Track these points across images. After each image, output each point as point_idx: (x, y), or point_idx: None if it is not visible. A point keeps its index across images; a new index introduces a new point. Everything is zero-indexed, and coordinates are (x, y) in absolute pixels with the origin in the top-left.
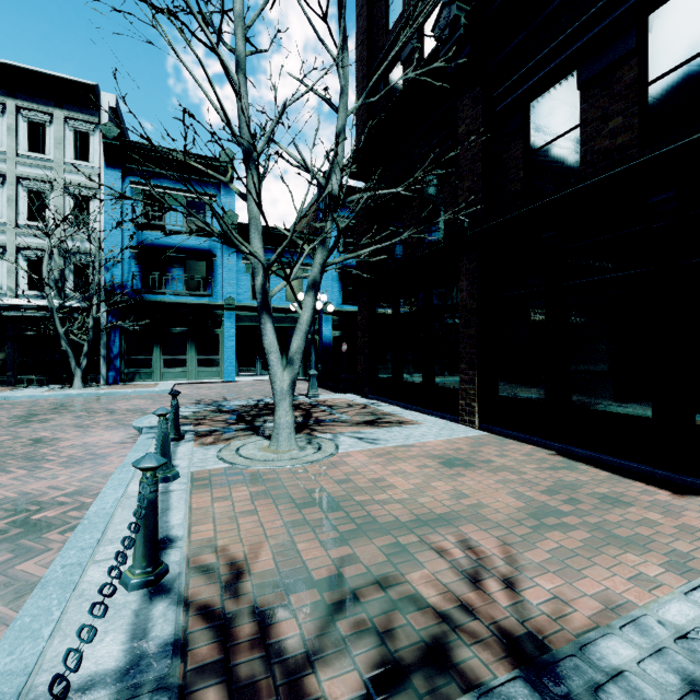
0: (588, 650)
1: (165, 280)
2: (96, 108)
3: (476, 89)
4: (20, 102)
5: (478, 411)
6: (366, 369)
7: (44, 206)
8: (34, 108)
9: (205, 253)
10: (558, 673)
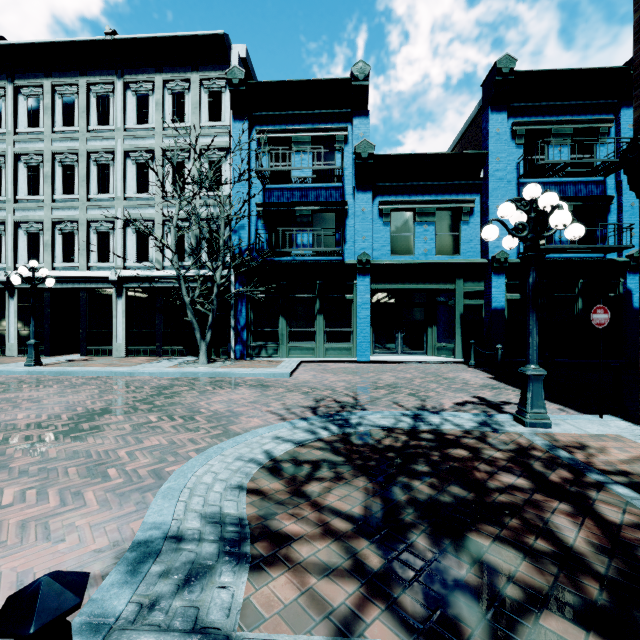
0: None
1: (291, 239)
2: (227, 62)
3: None
4: (165, 75)
5: None
6: None
7: (184, 175)
8: (176, 78)
9: (334, 201)
10: None
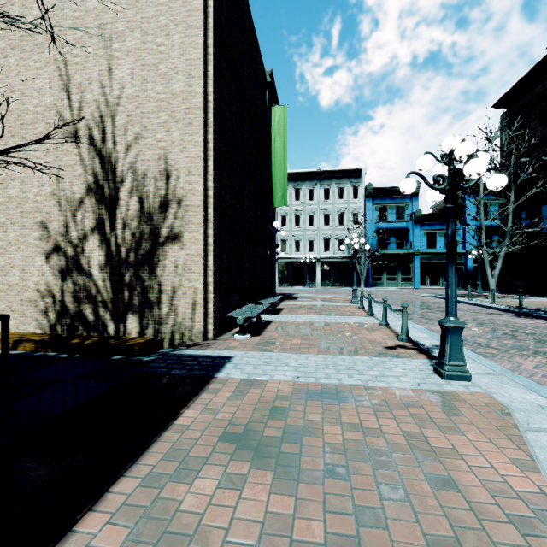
0: None
1: (387, 243)
2: (360, 176)
3: None
4: (336, 182)
5: None
6: (507, 282)
7: (343, 219)
8: (340, 183)
9: (405, 229)
10: None
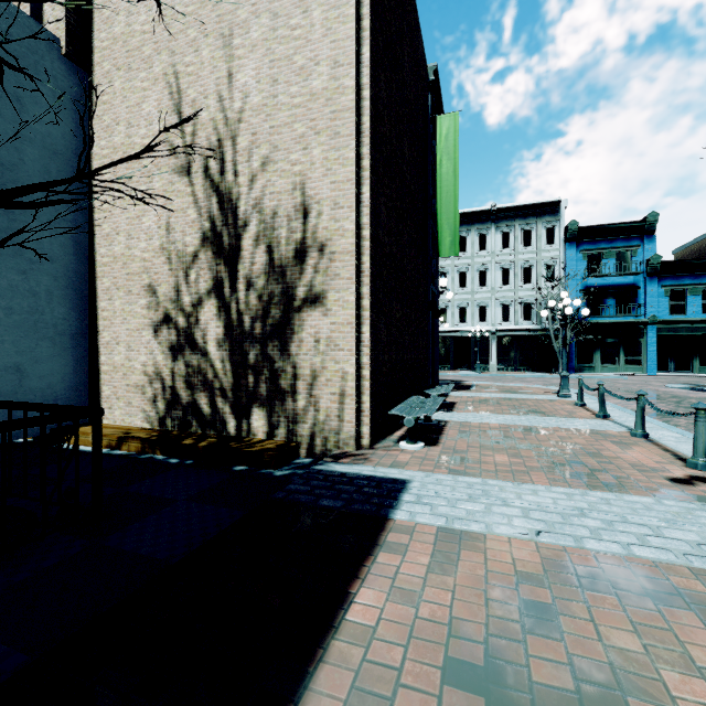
0: None
1: (601, 308)
2: (558, 212)
3: None
4: (520, 222)
5: None
6: None
7: (530, 274)
8: (526, 223)
9: (631, 286)
10: None
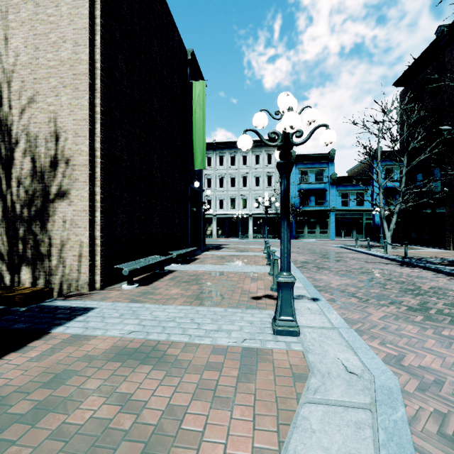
0: (449, 258)
1: (308, 201)
2: None
3: (451, 150)
4: (265, 149)
5: (452, 246)
6: (405, 234)
7: (271, 181)
8: (269, 150)
9: (323, 190)
10: (443, 258)
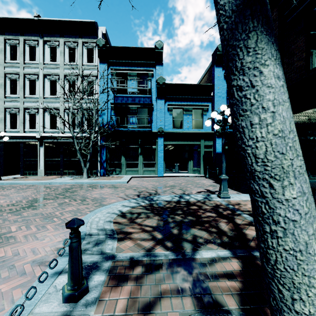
0: None
1: (127, 120)
2: (96, 35)
3: None
4: (65, 39)
5: None
6: None
7: (74, 88)
8: (70, 41)
9: (147, 103)
10: None
